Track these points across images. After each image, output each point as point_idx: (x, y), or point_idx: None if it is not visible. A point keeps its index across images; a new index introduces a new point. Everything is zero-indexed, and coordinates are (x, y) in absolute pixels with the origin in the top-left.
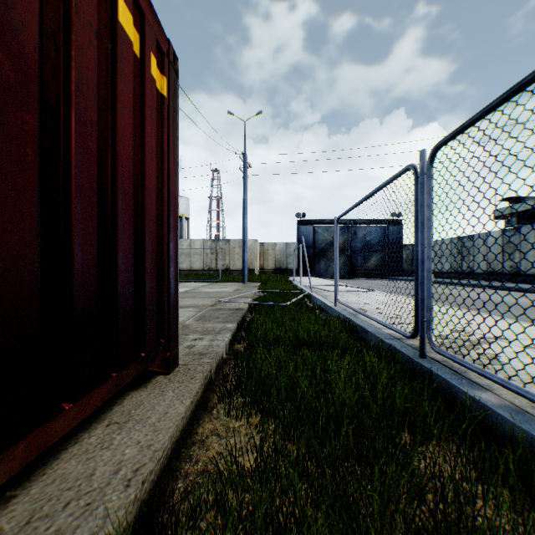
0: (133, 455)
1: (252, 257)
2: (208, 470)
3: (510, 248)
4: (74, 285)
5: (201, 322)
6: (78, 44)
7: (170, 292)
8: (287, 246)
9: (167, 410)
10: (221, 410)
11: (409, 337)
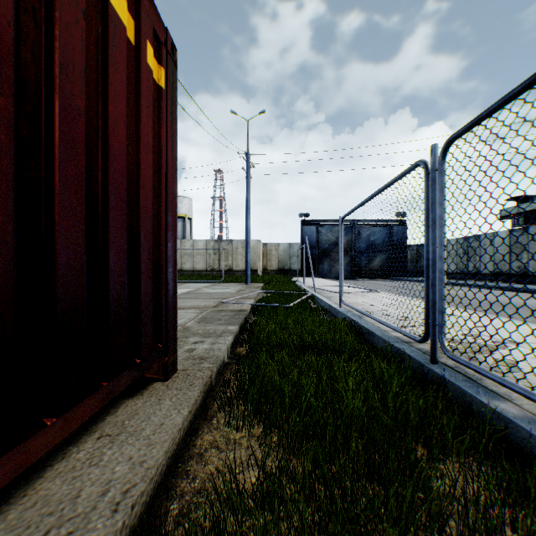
0: (123, 473)
1: (255, 257)
2: (206, 488)
3: (517, 248)
4: (58, 288)
5: (203, 324)
6: (62, 23)
7: (169, 294)
8: (291, 246)
9: (163, 421)
10: (222, 419)
11: (419, 341)
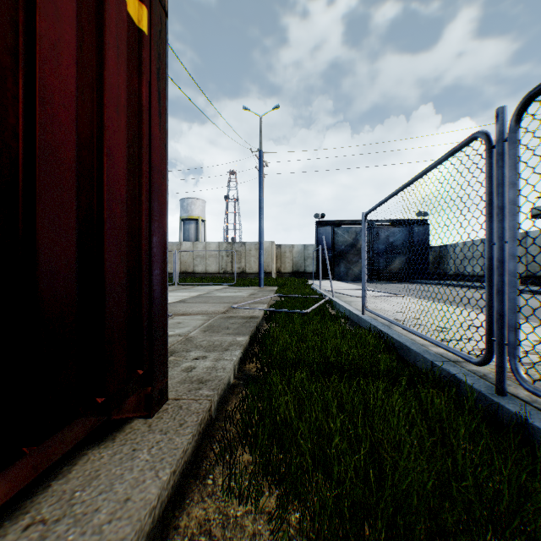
0: None
1: (268, 259)
2: None
3: None
4: None
5: (208, 333)
6: None
7: (154, 303)
8: (306, 248)
9: (130, 493)
10: (220, 476)
11: (476, 363)
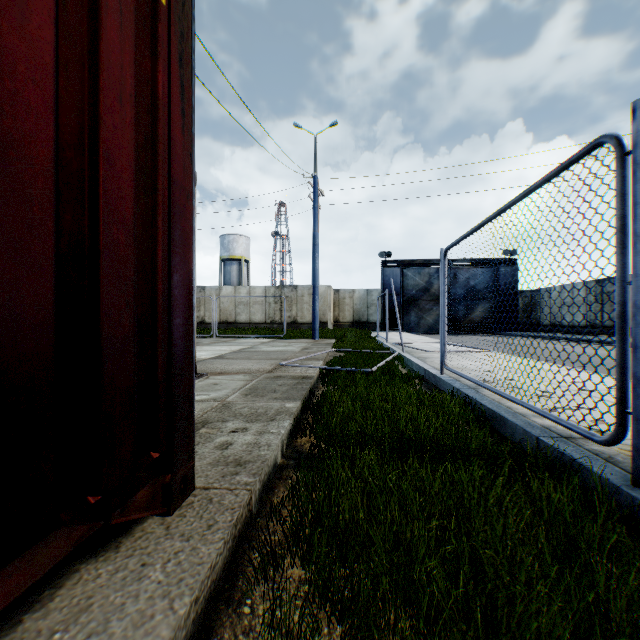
0: None
1: (324, 306)
2: None
3: None
4: None
5: (251, 398)
6: None
7: (175, 362)
8: (369, 293)
9: (131, 637)
10: (261, 602)
11: (601, 442)
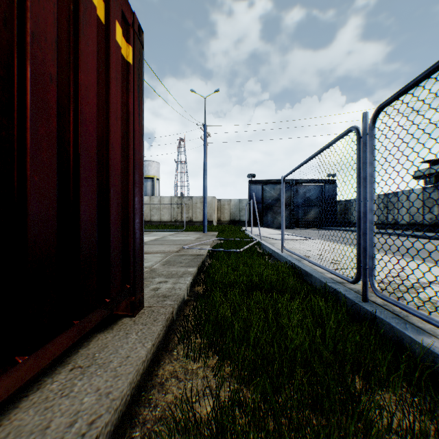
0: (91, 404)
1: (211, 210)
2: (166, 416)
3: (429, 203)
4: (30, 237)
5: (167, 266)
6: None
7: (136, 241)
8: (240, 201)
9: (129, 354)
10: (181, 350)
11: (351, 282)
